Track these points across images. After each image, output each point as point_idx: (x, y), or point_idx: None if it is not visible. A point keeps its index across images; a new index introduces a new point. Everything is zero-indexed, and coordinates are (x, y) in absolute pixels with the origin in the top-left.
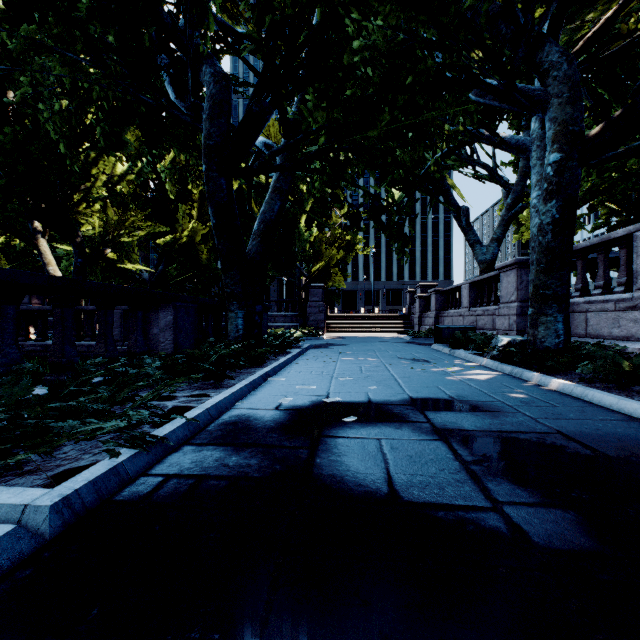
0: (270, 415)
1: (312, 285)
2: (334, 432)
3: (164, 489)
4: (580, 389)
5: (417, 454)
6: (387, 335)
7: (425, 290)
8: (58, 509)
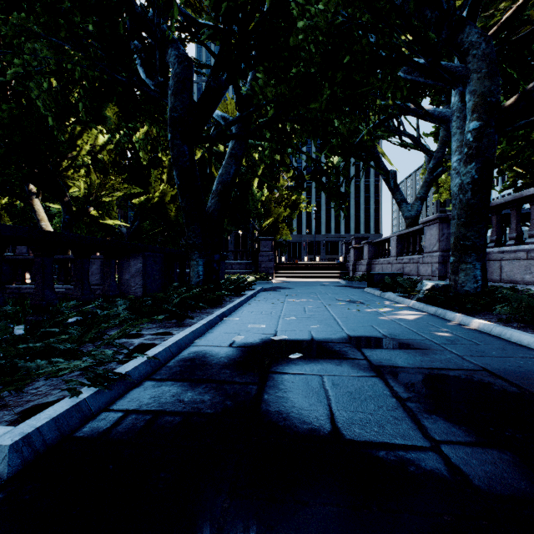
0: (224, 352)
1: (263, 238)
2: (281, 368)
3: (122, 425)
4: (499, 329)
5: (356, 390)
6: (326, 280)
7: (359, 242)
8: (18, 448)
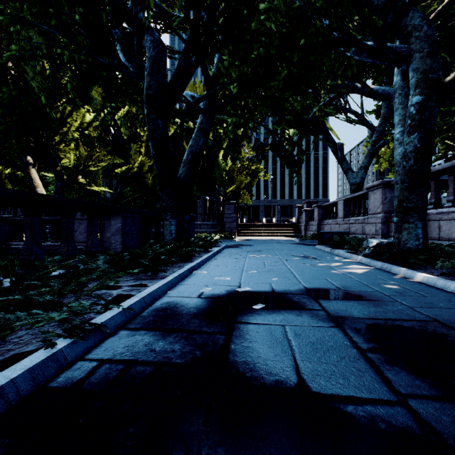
0: (193, 302)
1: (227, 202)
2: (245, 318)
3: (95, 375)
4: (443, 282)
5: (318, 341)
6: (282, 238)
7: (309, 205)
8: None
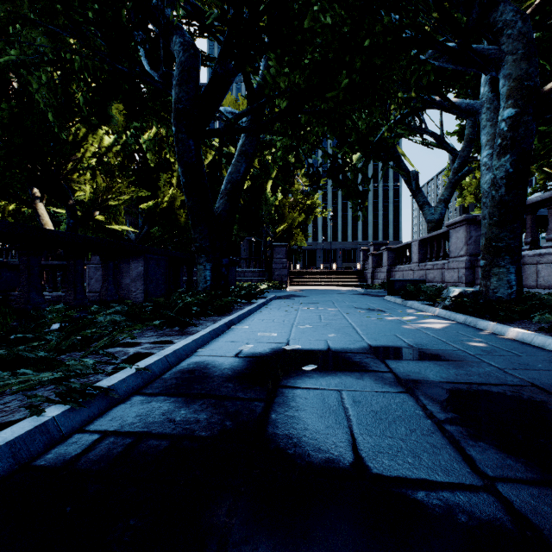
0: (229, 362)
1: (277, 244)
2: (292, 382)
3: (95, 451)
4: (541, 338)
5: (382, 409)
6: (343, 288)
7: (377, 248)
8: None
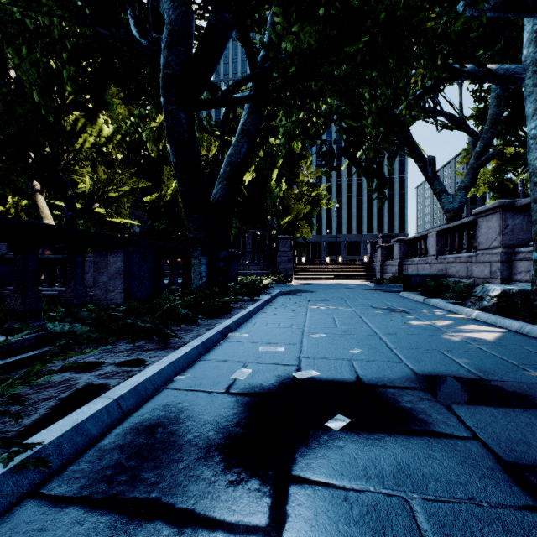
0: (213, 407)
1: (281, 236)
2: (314, 466)
3: None
4: None
5: None
6: (351, 282)
7: (386, 240)
8: None
